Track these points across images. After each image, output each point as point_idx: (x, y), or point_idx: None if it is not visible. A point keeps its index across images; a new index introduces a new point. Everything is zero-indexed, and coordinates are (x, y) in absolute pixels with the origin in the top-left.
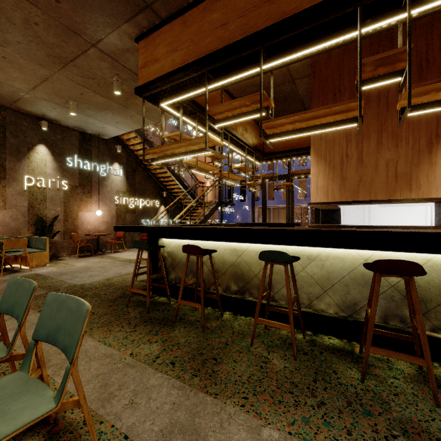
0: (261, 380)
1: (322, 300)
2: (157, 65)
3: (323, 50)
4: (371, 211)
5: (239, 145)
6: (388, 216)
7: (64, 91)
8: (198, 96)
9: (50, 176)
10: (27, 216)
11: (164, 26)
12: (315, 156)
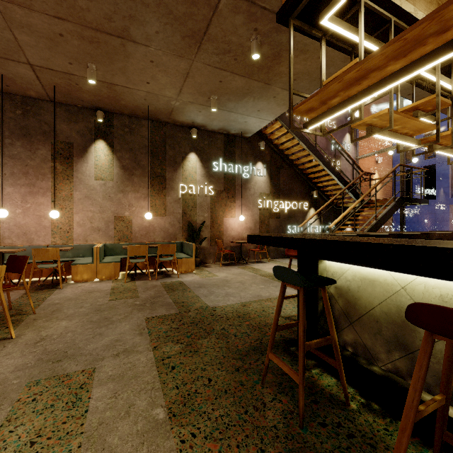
0: None
1: None
2: None
3: None
4: None
5: None
6: None
7: (204, 84)
8: None
9: (199, 182)
10: (181, 222)
11: None
12: None
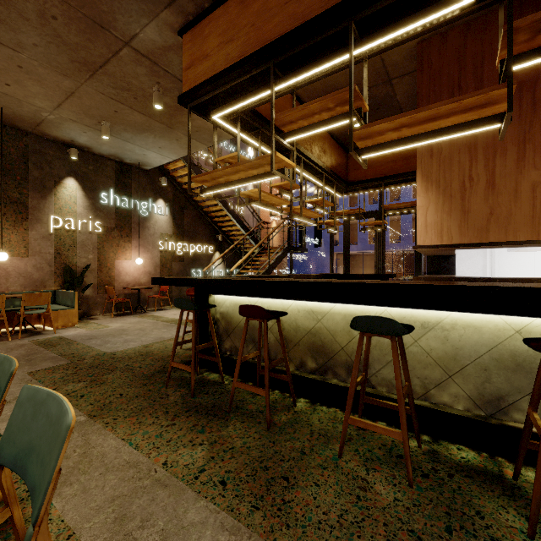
0: (360, 523)
1: (445, 390)
2: (207, 63)
3: (442, 22)
4: (494, 257)
5: (315, 171)
6: (520, 264)
7: (94, 108)
8: (261, 103)
9: (81, 215)
10: (53, 265)
11: (216, 10)
12: (423, 180)
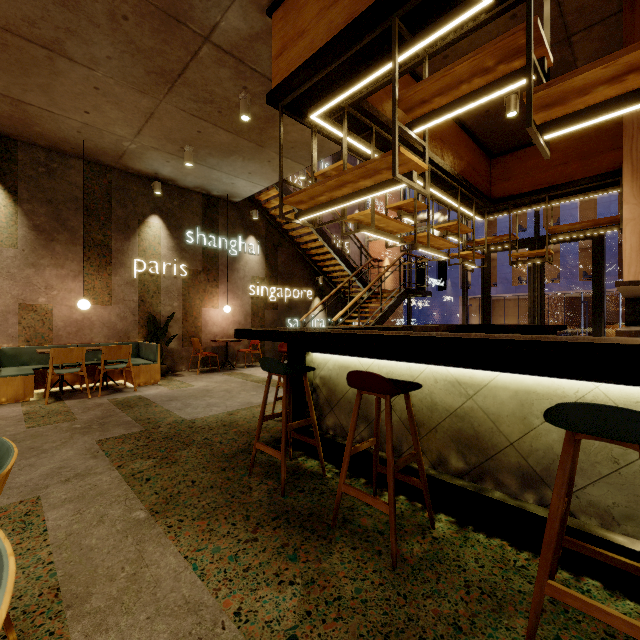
0: None
1: None
2: (302, 43)
3: None
4: None
5: (446, 186)
6: None
7: (176, 131)
8: (375, 89)
9: (165, 258)
10: (137, 313)
11: None
12: (634, 178)
